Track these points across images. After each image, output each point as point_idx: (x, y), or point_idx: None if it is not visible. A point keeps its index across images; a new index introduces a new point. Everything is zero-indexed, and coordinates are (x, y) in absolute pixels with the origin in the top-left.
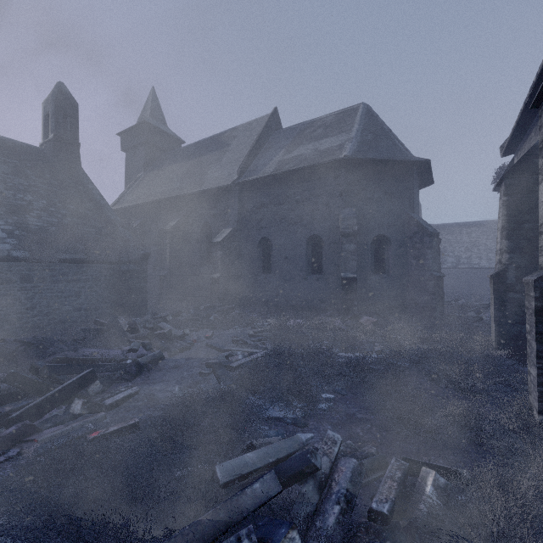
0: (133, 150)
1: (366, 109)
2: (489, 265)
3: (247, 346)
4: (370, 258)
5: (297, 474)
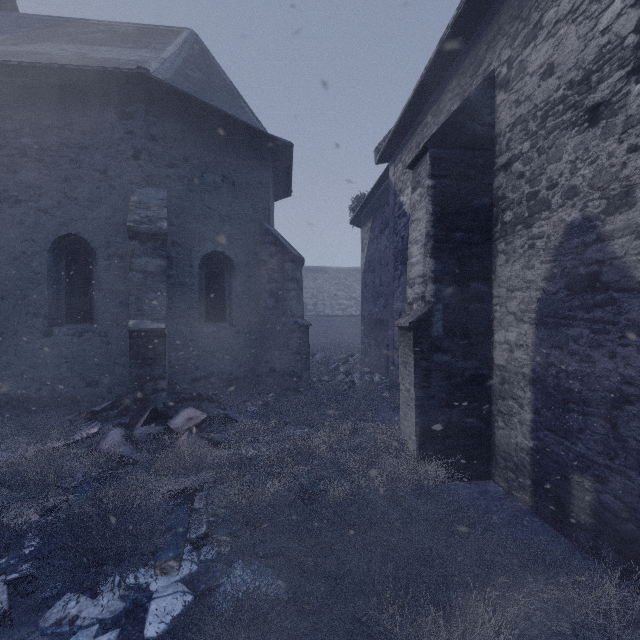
0: None
1: (194, 38)
2: (332, 312)
3: None
4: (198, 292)
5: None
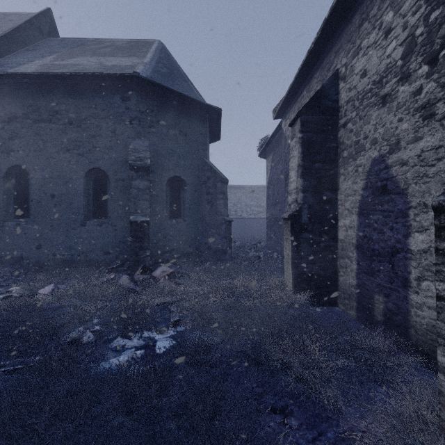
0: None
1: (161, 46)
2: (247, 216)
3: None
4: (165, 200)
5: None
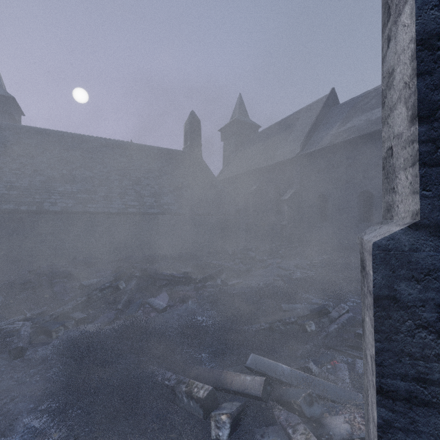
0: (228, 139)
1: None
2: None
3: (304, 269)
4: None
5: (319, 312)
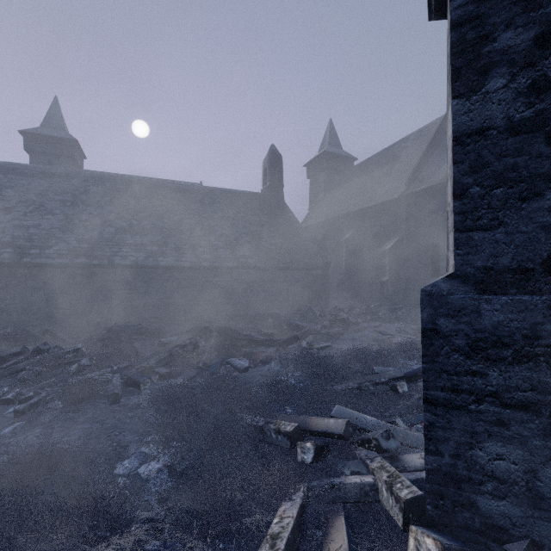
0: (315, 176)
1: None
2: None
3: (406, 334)
4: None
5: (414, 375)
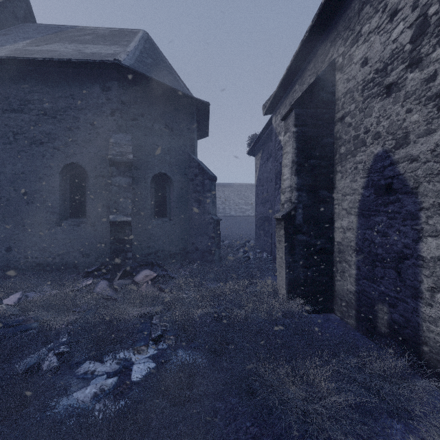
0: None
1: (146, 36)
2: (235, 214)
3: None
4: (150, 198)
5: None
